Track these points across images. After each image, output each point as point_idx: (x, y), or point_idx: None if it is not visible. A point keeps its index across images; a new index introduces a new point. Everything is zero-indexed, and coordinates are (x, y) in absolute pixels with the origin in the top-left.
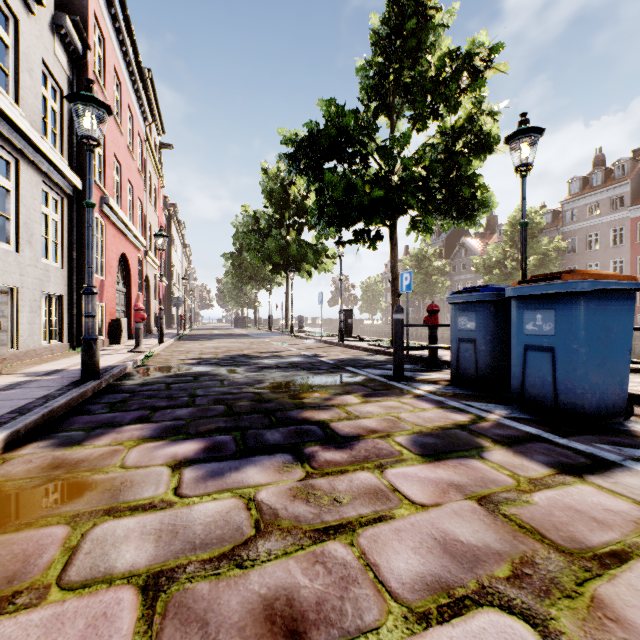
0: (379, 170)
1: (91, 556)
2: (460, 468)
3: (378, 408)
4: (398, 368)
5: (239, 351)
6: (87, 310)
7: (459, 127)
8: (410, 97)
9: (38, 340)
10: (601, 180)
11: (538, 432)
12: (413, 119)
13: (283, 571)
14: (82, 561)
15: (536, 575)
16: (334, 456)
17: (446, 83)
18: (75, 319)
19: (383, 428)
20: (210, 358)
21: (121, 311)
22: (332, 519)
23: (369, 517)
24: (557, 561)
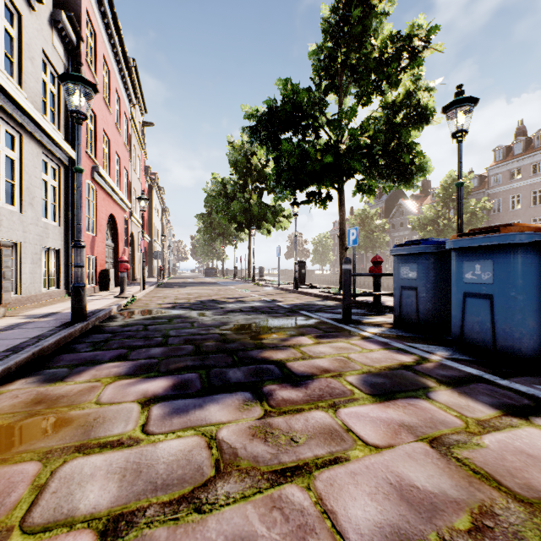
0: (329, 140)
1: (56, 496)
2: (409, 408)
3: (330, 349)
4: (346, 312)
5: (208, 297)
6: (76, 261)
7: (399, 101)
8: (356, 76)
9: (38, 287)
10: (522, 148)
11: (479, 373)
12: (359, 95)
13: (241, 517)
14: (47, 501)
15: (498, 528)
16: (290, 395)
17: (388, 62)
18: (70, 269)
19: (335, 368)
20: (183, 303)
21: (110, 263)
22: (289, 460)
23: (325, 458)
24: (517, 512)
